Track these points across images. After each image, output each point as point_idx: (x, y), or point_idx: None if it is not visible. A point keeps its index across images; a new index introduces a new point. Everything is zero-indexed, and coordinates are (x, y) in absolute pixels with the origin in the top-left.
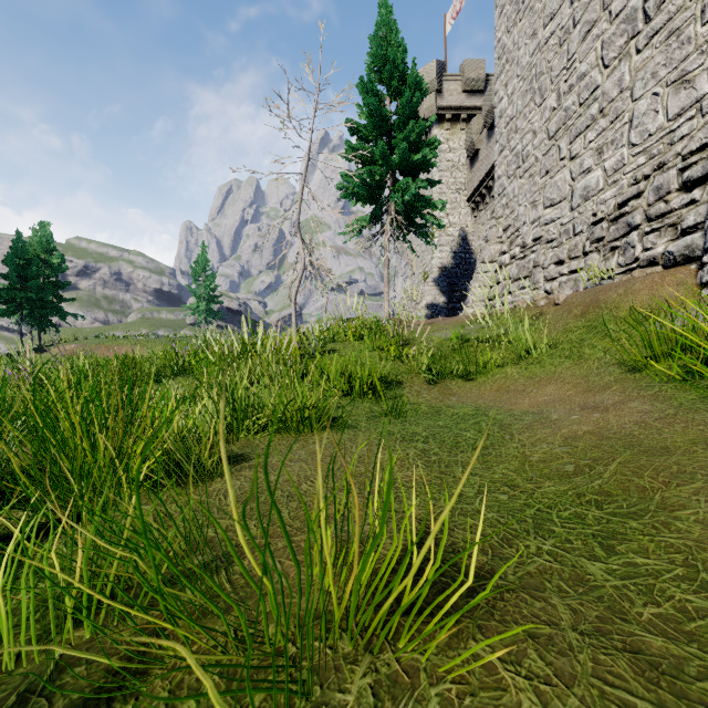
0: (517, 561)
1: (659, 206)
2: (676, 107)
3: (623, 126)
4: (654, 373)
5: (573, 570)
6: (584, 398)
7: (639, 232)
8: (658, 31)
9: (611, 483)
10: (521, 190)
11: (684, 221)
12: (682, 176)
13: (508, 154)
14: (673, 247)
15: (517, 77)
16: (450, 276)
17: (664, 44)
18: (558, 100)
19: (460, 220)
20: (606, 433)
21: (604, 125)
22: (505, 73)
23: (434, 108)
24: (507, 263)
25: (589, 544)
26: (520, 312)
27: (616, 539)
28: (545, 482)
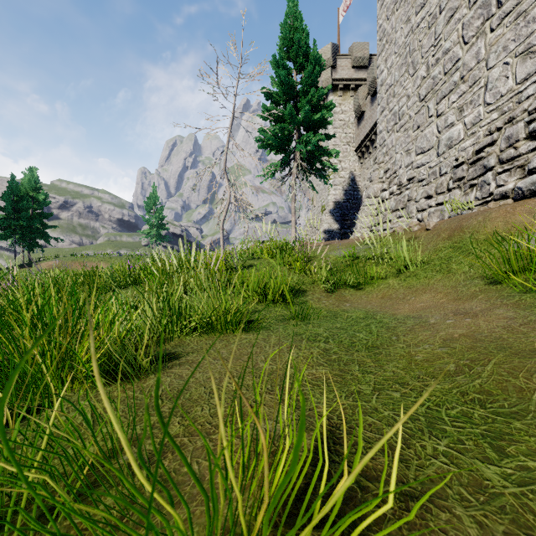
0: (416, 463)
1: (510, 151)
2: (523, 73)
3: (479, 89)
4: (513, 285)
5: (470, 474)
6: (455, 305)
7: (493, 173)
8: (508, 13)
9: (490, 383)
10: (398, 141)
11: (530, 163)
12: (528, 127)
13: (387, 113)
14: (521, 183)
15: (394, 54)
16: (342, 208)
17: (513, 24)
18: (427, 70)
19: (350, 166)
20: (479, 336)
21: (464, 89)
22: (385, 51)
23: (329, 80)
24: (387, 198)
25: (479, 445)
26: (398, 236)
27: (504, 439)
28: (431, 380)
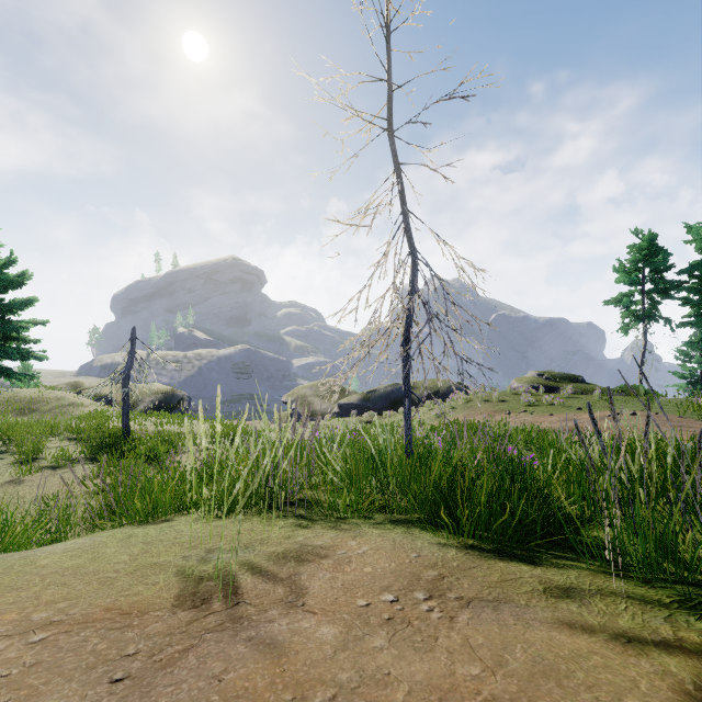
0: None
1: None
2: None
3: None
4: None
5: None
6: None
7: None
8: None
9: None
10: None
11: None
12: None
13: None
14: None
15: None
16: None
17: None
18: None
19: None
20: None
21: None
22: None
23: None
24: None
25: None
26: None
27: None
28: None
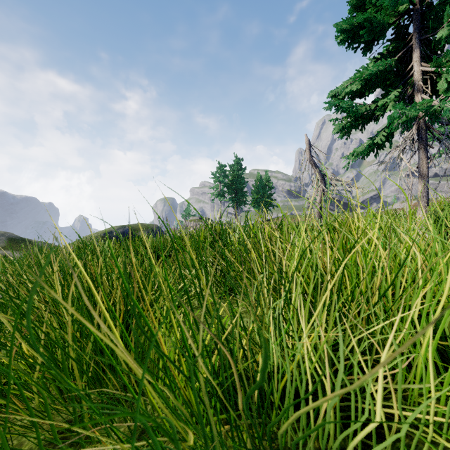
0: None
1: None
2: None
3: None
4: None
5: None
6: None
7: None
8: None
9: None
10: None
11: None
12: None
13: None
14: None
15: None
16: None
17: None
18: None
19: None
20: None
21: None
22: None
23: None
24: None
25: None
26: None
27: None
28: None
